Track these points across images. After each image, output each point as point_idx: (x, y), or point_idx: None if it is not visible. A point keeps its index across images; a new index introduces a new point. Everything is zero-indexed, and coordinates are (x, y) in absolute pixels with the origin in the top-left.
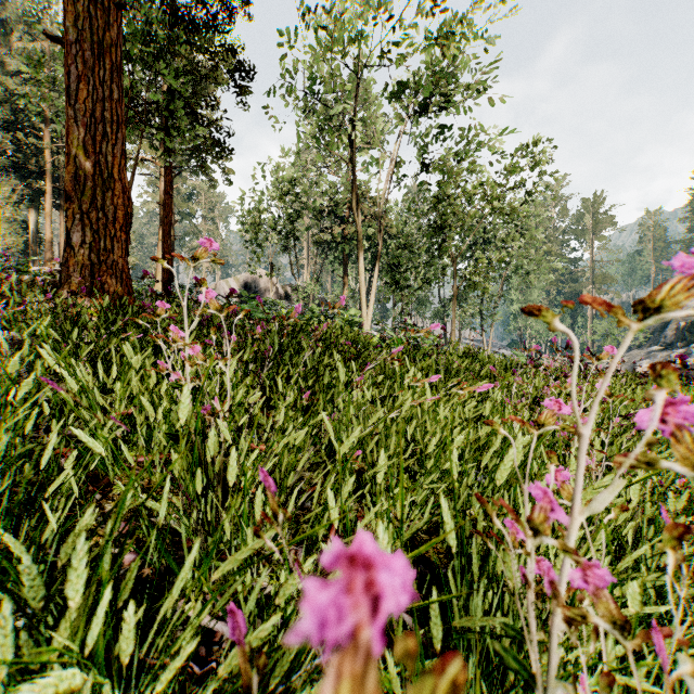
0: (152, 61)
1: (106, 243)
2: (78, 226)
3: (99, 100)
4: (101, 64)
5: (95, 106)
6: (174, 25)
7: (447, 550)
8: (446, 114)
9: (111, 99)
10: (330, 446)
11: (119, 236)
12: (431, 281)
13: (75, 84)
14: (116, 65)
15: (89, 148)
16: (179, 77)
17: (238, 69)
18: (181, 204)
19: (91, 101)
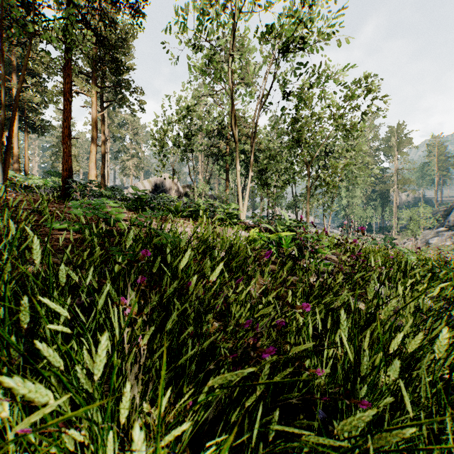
0: None
1: None
2: None
3: None
4: None
5: None
6: None
7: None
8: (302, 55)
9: None
10: None
11: None
12: (289, 182)
13: None
14: None
15: None
16: None
17: None
18: (114, 130)
19: None
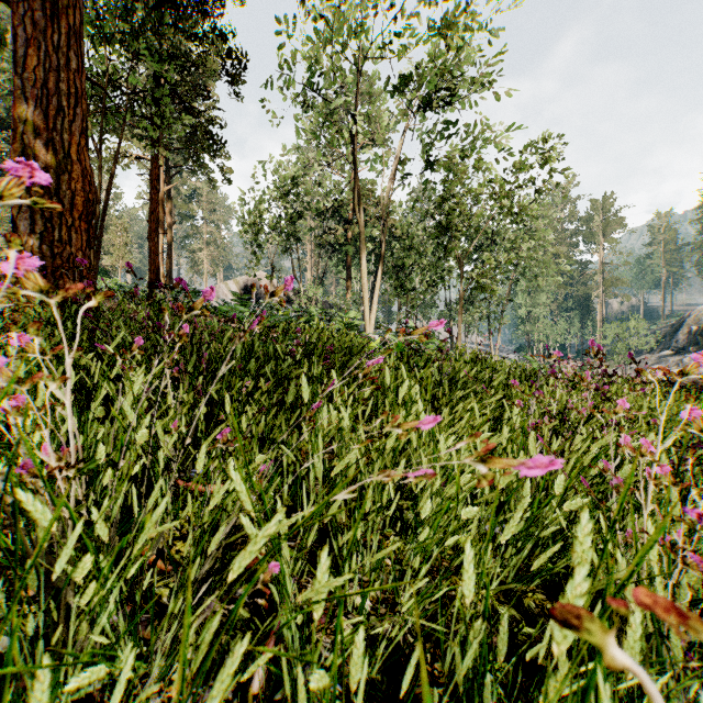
0: (130, 39)
1: (62, 233)
2: (27, 212)
3: (53, 69)
4: (55, 28)
5: (49, 76)
6: (159, 6)
7: (449, 676)
8: (452, 109)
9: (67, 68)
10: (294, 486)
11: (78, 226)
12: (436, 283)
13: (24, 49)
14: (74, 30)
15: (41, 123)
16: (165, 62)
17: (230, 56)
18: (181, 205)
19: (43, 70)
